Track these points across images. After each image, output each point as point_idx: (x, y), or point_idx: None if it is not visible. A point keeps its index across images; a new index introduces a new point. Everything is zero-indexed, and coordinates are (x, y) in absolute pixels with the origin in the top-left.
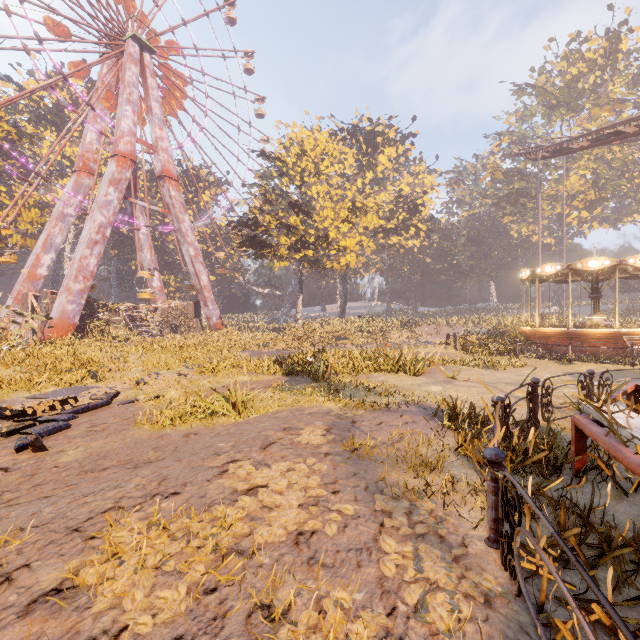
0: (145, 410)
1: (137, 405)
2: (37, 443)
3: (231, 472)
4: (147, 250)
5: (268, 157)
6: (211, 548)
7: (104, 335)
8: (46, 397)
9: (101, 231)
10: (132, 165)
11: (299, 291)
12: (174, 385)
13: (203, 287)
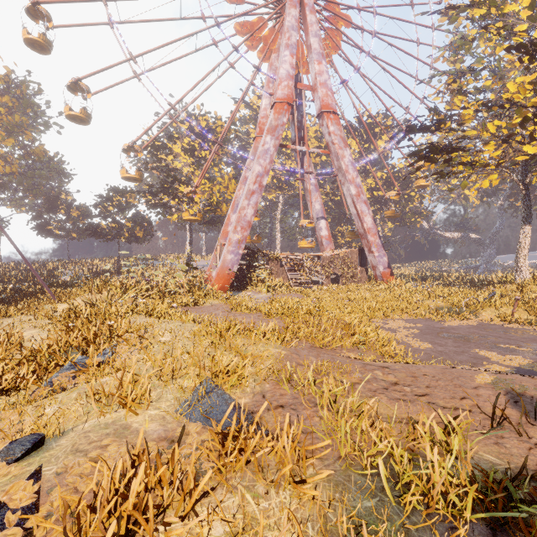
0: None
1: None
2: None
3: None
4: (315, 200)
5: (459, 5)
6: None
7: (261, 284)
8: None
9: (257, 181)
10: (289, 109)
11: (523, 220)
12: None
13: (366, 230)
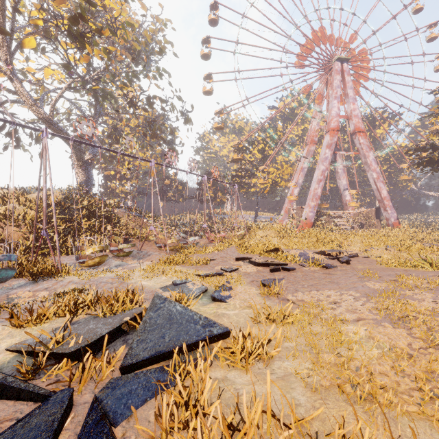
0: (382, 258)
1: (370, 259)
2: (348, 262)
3: (438, 276)
4: (342, 178)
5: None
6: (436, 284)
7: (324, 228)
8: (328, 251)
9: (322, 174)
10: (337, 133)
11: None
12: (386, 253)
13: (383, 198)
